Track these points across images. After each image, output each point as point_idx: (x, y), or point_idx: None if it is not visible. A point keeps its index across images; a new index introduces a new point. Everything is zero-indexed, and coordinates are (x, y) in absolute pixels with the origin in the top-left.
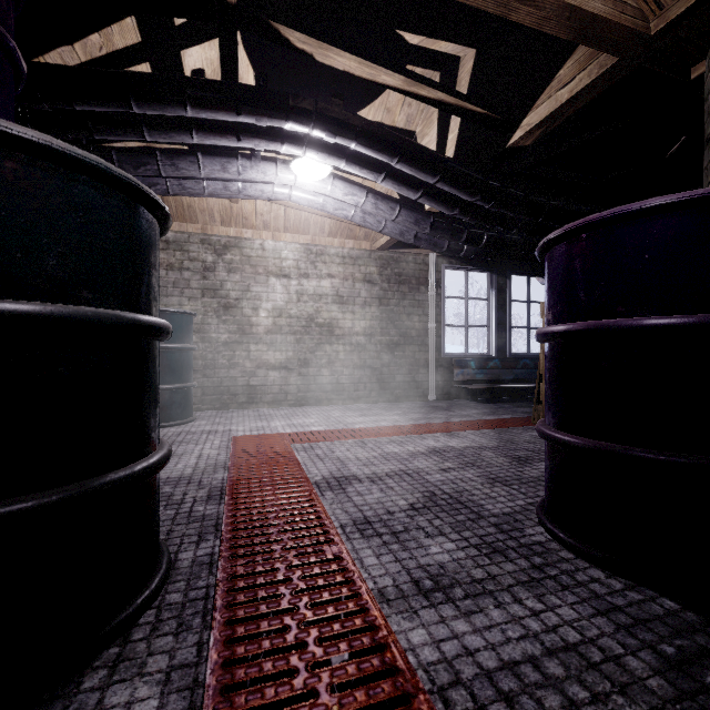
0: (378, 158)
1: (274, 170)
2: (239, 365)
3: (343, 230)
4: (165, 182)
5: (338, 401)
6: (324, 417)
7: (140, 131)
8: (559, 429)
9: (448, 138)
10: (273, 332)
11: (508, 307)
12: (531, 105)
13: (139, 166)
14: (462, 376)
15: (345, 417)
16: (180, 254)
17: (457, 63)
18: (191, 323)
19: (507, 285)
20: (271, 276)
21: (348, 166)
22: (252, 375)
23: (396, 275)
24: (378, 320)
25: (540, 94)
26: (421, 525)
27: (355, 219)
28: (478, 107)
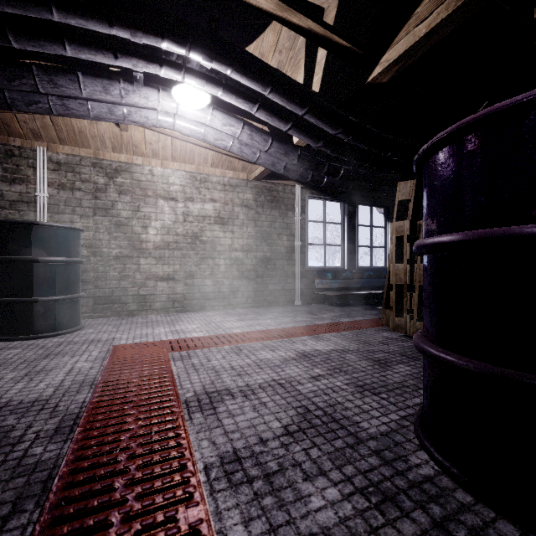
0: (253, 86)
1: (156, 96)
2: (129, 277)
3: (224, 161)
4: (47, 101)
5: (220, 307)
6: (206, 323)
7: (3, 34)
8: (449, 350)
9: (314, 80)
10: (161, 247)
11: (356, 230)
12: (390, 43)
13: (13, 79)
14: (321, 285)
15: (224, 322)
16: (71, 175)
17: (321, 14)
18: (78, 238)
19: (356, 213)
20: (159, 199)
21: (225, 95)
22: (142, 286)
23: (269, 202)
24: (254, 238)
25: (399, 32)
26: (297, 459)
27: (233, 149)
28: (344, 40)
